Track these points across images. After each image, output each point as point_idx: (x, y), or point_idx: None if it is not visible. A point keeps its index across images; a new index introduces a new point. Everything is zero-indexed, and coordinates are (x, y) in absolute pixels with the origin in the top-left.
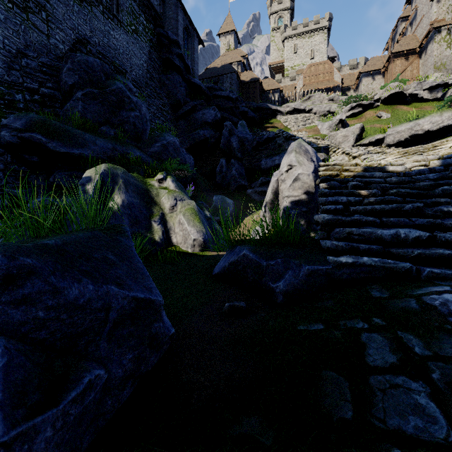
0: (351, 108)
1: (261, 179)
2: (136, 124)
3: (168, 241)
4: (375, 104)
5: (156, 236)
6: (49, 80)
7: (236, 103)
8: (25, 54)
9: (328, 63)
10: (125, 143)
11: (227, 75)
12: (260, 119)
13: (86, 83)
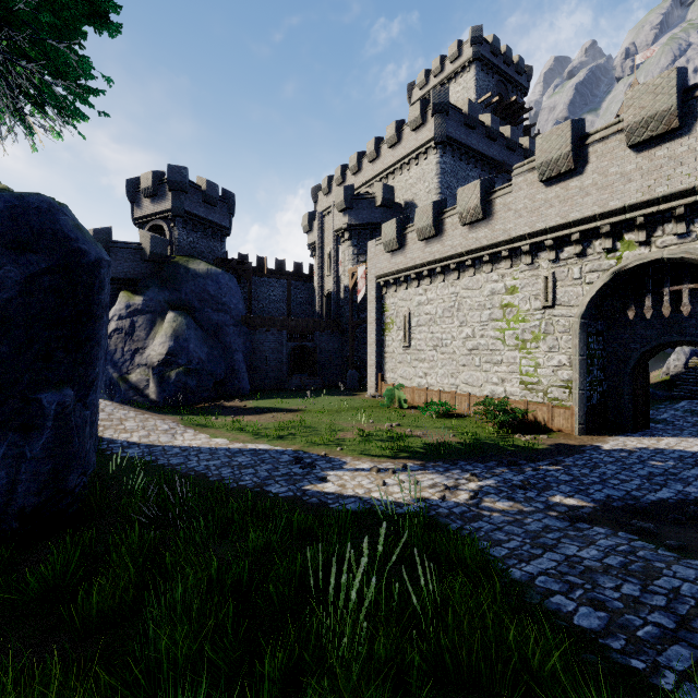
0: None
1: None
2: None
3: None
4: None
5: None
6: None
7: None
8: None
9: None
10: None
11: None
12: None
13: None
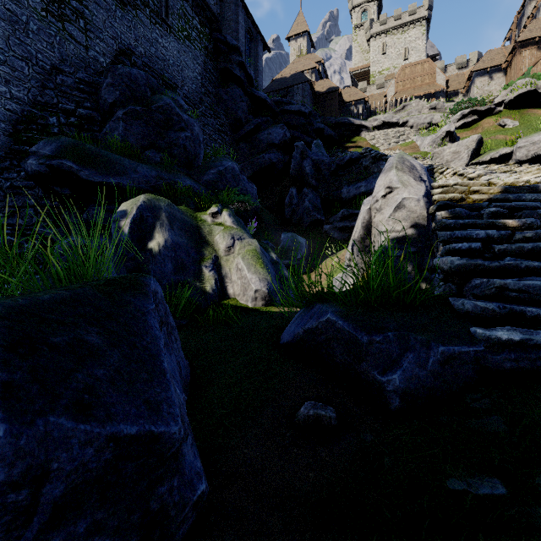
0: (462, 116)
1: (342, 212)
2: (187, 147)
3: (223, 292)
4: (496, 110)
5: (207, 285)
6: (87, 99)
7: (309, 119)
8: (60, 70)
9: (429, 62)
10: (173, 170)
11: (298, 86)
12: (339, 137)
13: (129, 100)
